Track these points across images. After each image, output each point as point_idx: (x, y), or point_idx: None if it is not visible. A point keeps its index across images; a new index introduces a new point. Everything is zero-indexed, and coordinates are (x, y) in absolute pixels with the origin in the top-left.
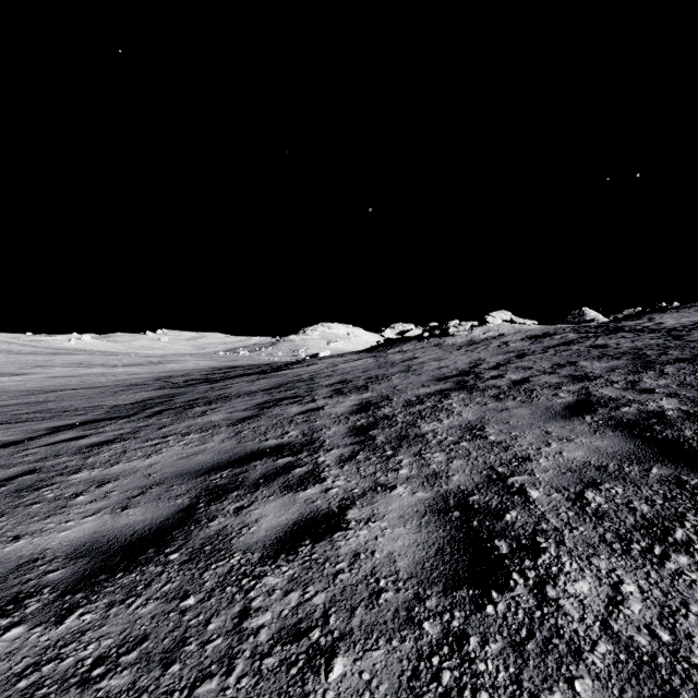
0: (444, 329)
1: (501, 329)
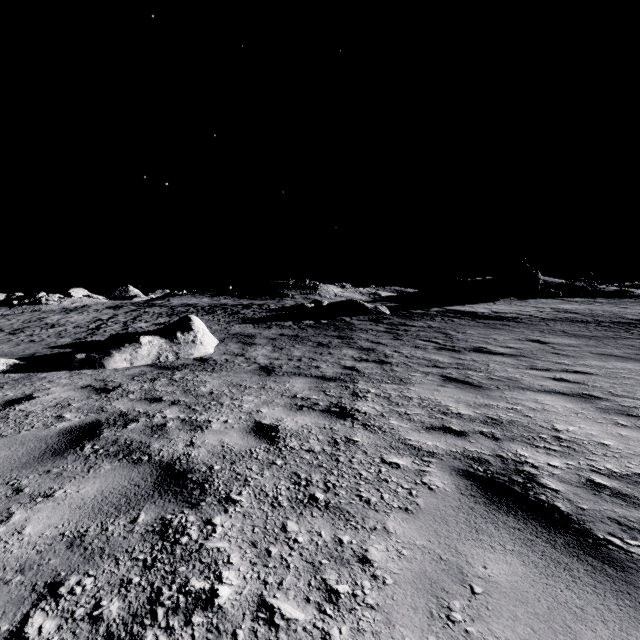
0: (27, 299)
1: (84, 302)
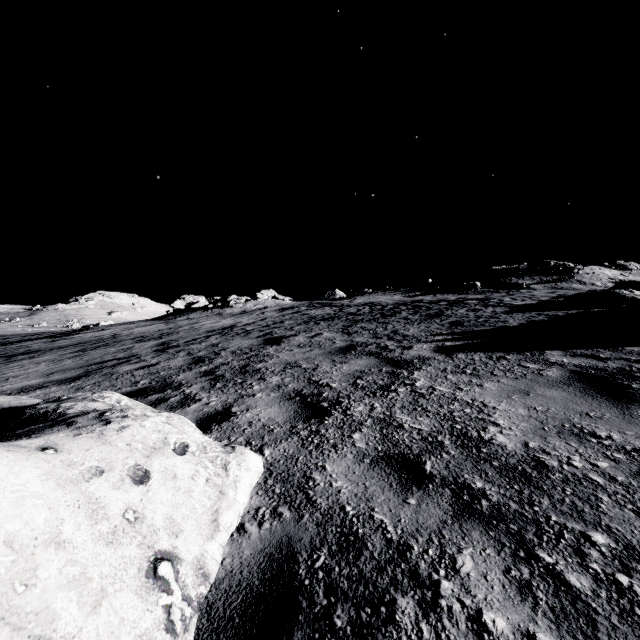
0: (226, 302)
1: (266, 303)
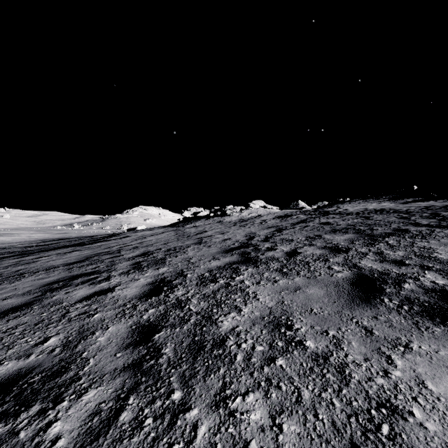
0: (223, 211)
1: (259, 212)
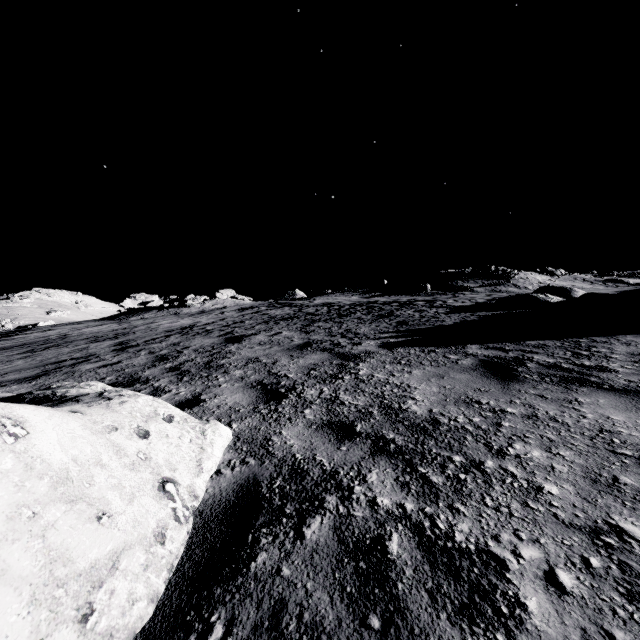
0: (183, 302)
1: (225, 303)
